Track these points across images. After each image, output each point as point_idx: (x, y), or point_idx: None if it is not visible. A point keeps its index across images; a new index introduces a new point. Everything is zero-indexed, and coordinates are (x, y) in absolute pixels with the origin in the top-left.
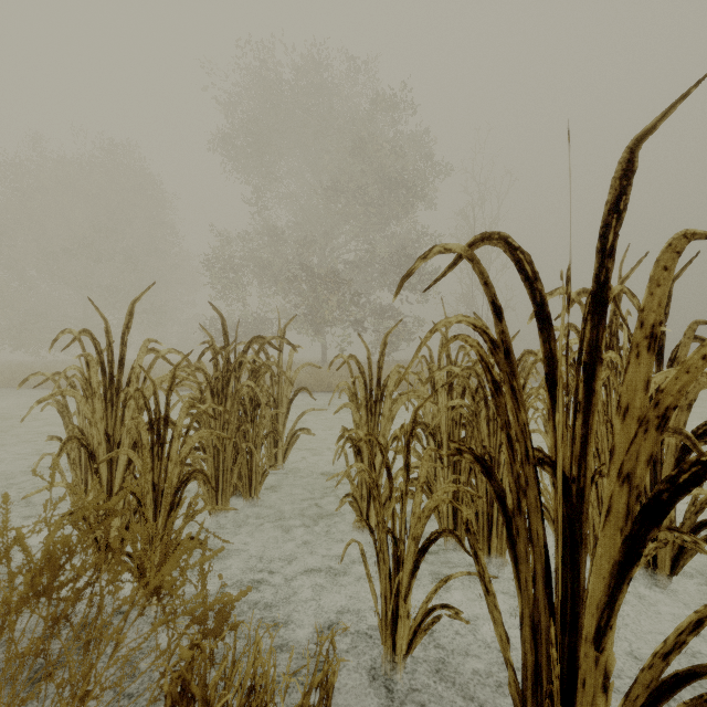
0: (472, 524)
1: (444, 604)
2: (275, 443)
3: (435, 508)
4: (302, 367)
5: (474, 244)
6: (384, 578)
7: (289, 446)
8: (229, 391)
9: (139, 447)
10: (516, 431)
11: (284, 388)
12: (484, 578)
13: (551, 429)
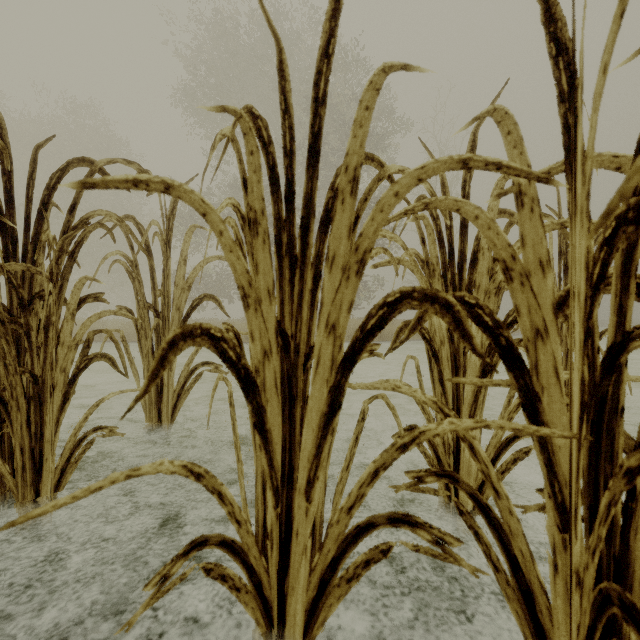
0: None
1: None
2: (158, 387)
3: None
4: (206, 261)
5: None
6: None
7: (184, 392)
8: None
9: None
10: None
11: (174, 294)
12: None
13: None
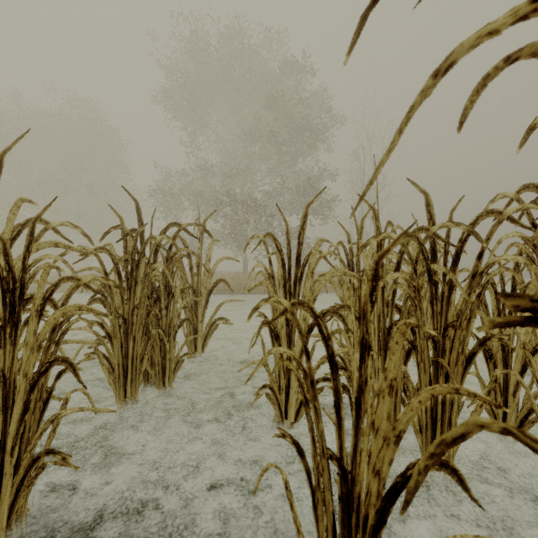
0: None
1: None
2: (195, 332)
3: (456, 441)
4: (220, 260)
5: None
6: (324, 532)
7: (209, 335)
8: (140, 275)
9: None
10: None
11: (203, 279)
12: None
13: None
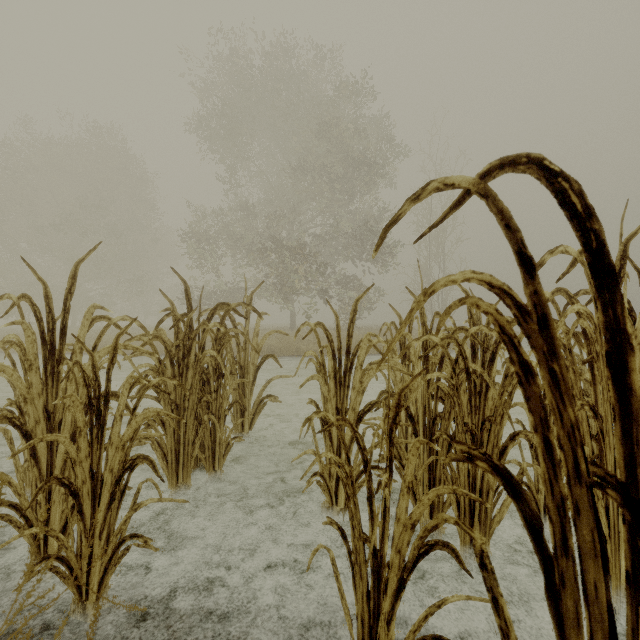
0: (488, 558)
1: (437, 636)
2: (242, 411)
3: (433, 529)
4: (269, 334)
5: (489, 173)
6: (361, 597)
7: (256, 414)
8: (191, 360)
9: (77, 429)
10: (558, 434)
11: (251, 355)
12: (508, 637)
13: (618, 434)
